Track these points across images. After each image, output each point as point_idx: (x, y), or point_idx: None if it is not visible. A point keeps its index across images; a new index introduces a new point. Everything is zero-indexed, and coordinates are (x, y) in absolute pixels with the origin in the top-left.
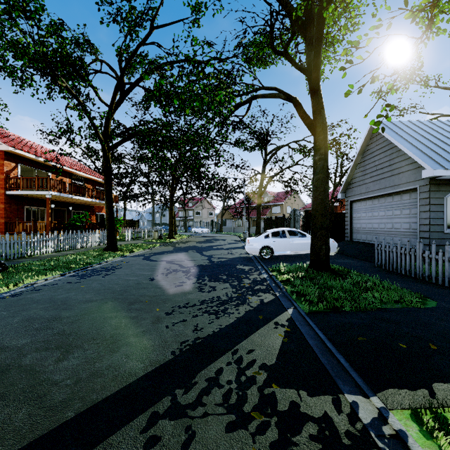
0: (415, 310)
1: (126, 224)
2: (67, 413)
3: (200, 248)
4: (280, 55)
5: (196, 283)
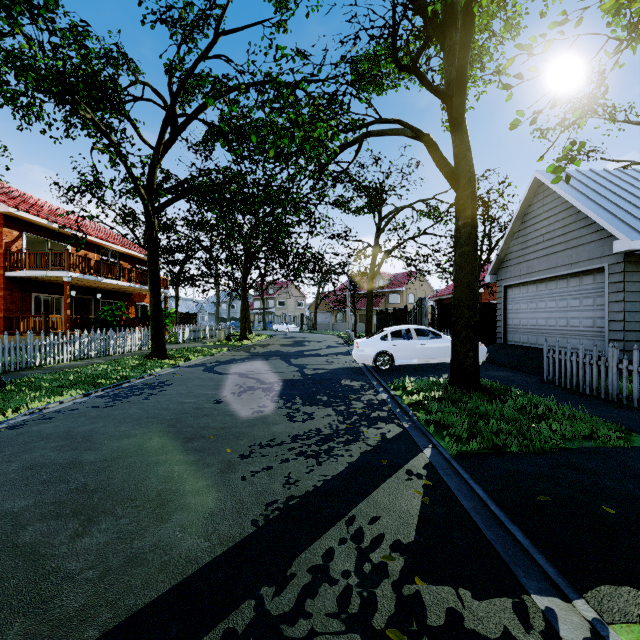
0: (617, 451)
1: (178, 319)
2: (87, 631)
3: (287, 354)
4: (406, 71)
5: (284, 408)
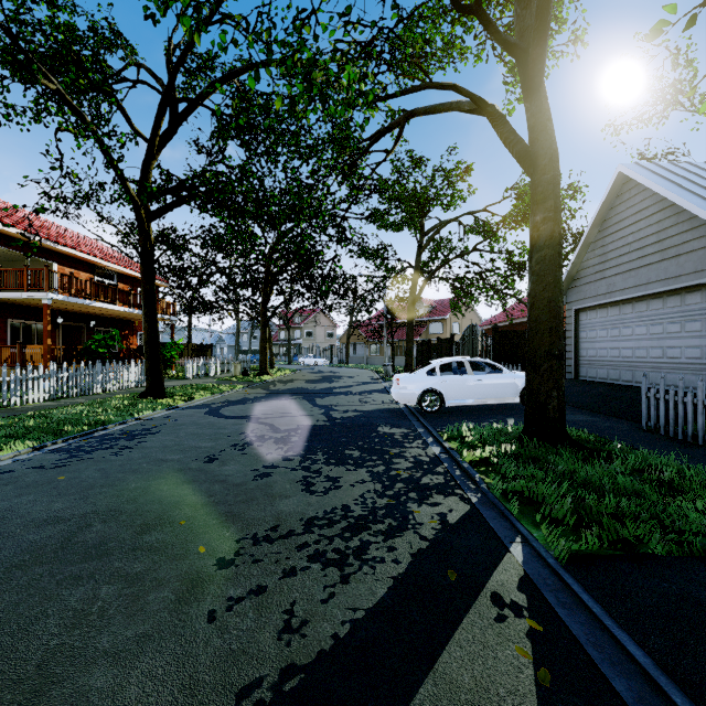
0: None
1: (191, 351)
2: None
3: (312, 392)
4: (466, 12)
5: (299, 469)
